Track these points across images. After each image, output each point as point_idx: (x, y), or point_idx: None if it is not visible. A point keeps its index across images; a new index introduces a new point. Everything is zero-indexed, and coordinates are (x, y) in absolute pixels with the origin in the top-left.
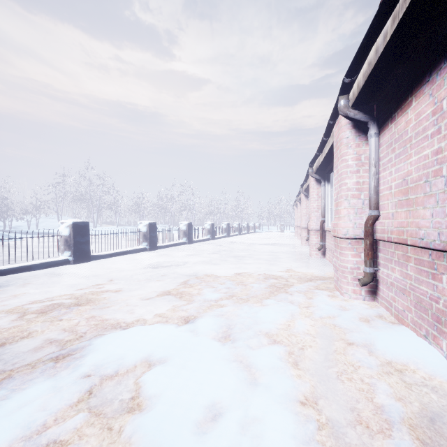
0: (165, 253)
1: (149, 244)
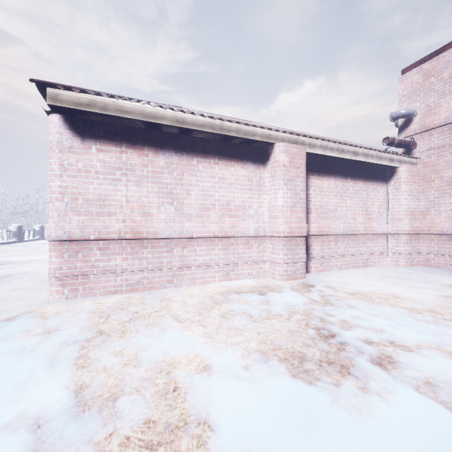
0: None
1: None
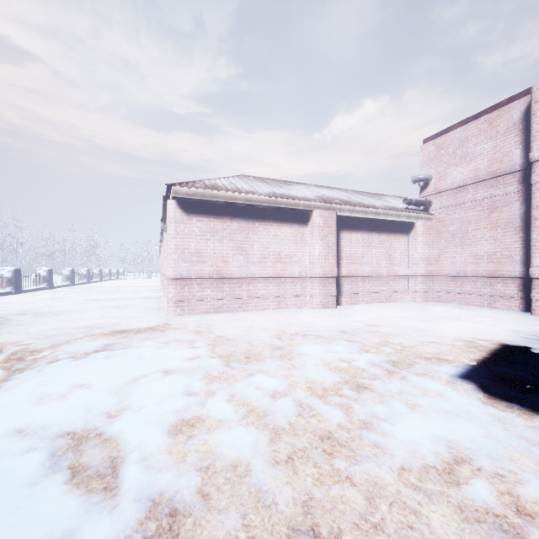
0: (36, 295)
1: (15, 288)
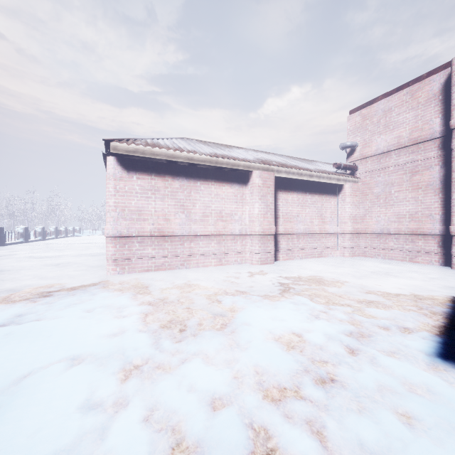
0: None
1: None
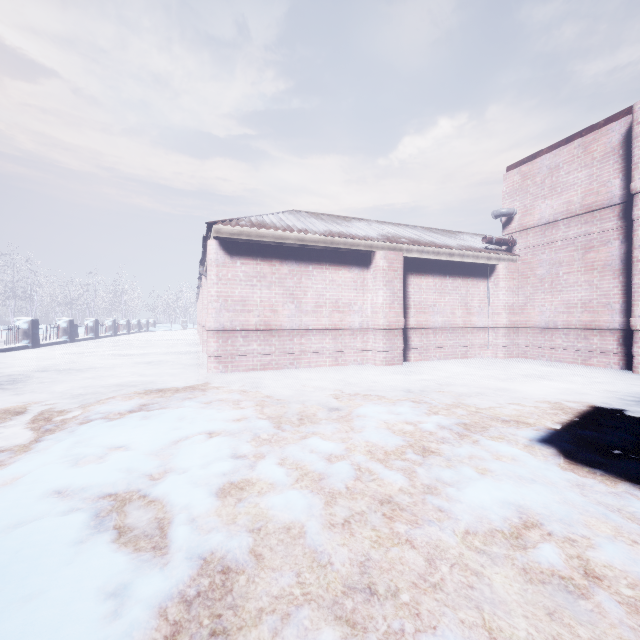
0: (56, 349)
1: (32, 342)
